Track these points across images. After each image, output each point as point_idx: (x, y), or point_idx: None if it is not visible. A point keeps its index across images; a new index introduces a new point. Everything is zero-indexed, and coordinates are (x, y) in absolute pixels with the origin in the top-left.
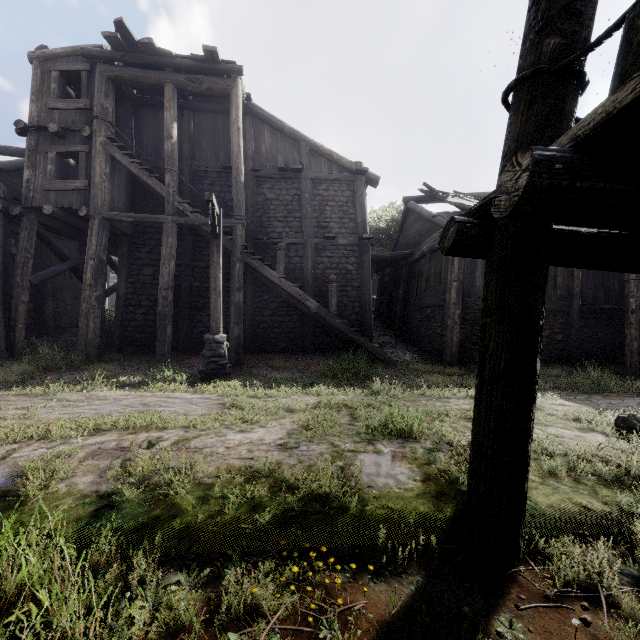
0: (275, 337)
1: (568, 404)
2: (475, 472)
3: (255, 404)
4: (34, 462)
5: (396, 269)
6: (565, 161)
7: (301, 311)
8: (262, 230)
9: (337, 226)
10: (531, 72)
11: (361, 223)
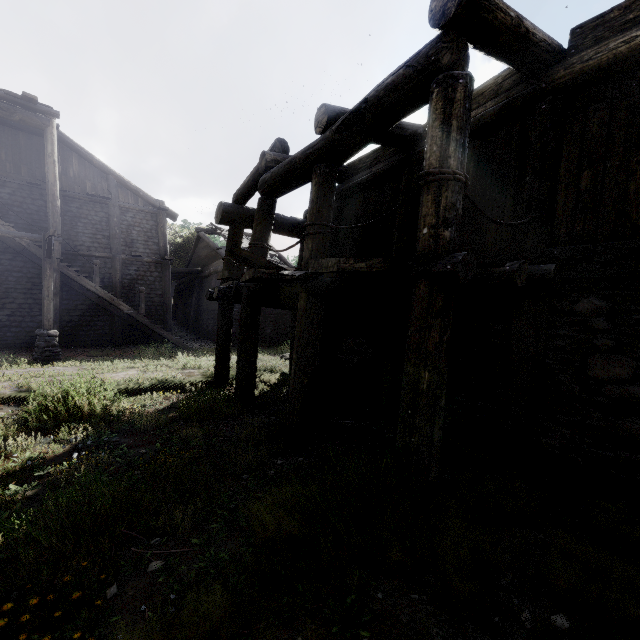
0: (85, 334)
1: (272, 357)
2: (216, 363)
3: (109, 366)
4: (25, 381)
5: (190, 280)
6: (224, 290)
7: (110, 312)
8: (70, 242)
9: (143, 247)
10: (227, 258)
11: (163, 247)
